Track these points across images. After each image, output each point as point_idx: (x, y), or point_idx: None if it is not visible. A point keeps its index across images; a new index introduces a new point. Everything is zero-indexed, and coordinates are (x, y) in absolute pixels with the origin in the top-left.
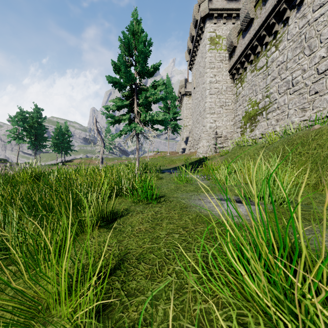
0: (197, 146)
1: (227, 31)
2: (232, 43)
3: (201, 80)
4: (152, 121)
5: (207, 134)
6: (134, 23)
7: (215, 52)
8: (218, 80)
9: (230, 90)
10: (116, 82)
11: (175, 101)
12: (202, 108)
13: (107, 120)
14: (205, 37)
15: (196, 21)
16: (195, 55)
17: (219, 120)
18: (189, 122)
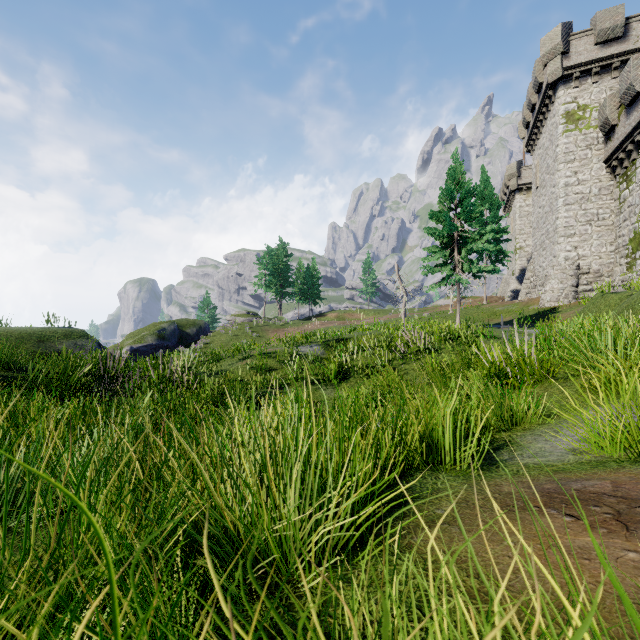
0: (541, 289)
1: (600, 93)
2: (608, 121)
3: (549, 180)
4: (477, 271)
5: (559, 270)
6: (454, 165)
7: (576, 134)
8: (582, 179)
9: (607, 193)
10: (435, 232)
11: (498, 210)
12: (551, 227)
13: (423, 271)
14: (557, 112)
15: (539, 85)
16: (538, 132)
17: (584, 245)
18: (526, 240)
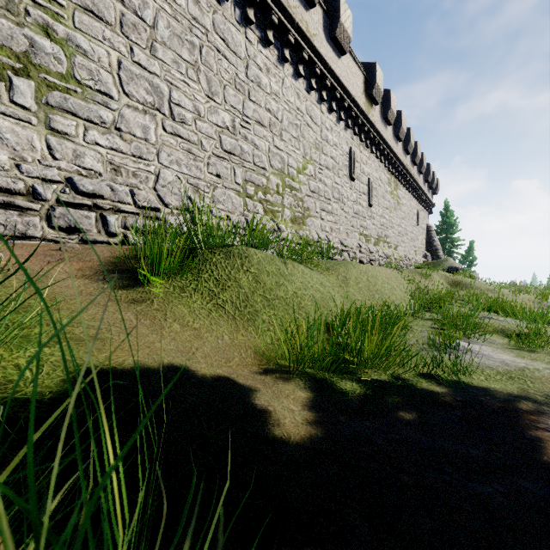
0: None
1: None
2: None
3: None
4: None
5: None
6: None
7: None
8: None
9: None
10: None
11: None
12: None
13: None
14: None
15: None
16: None
17: None
18: None
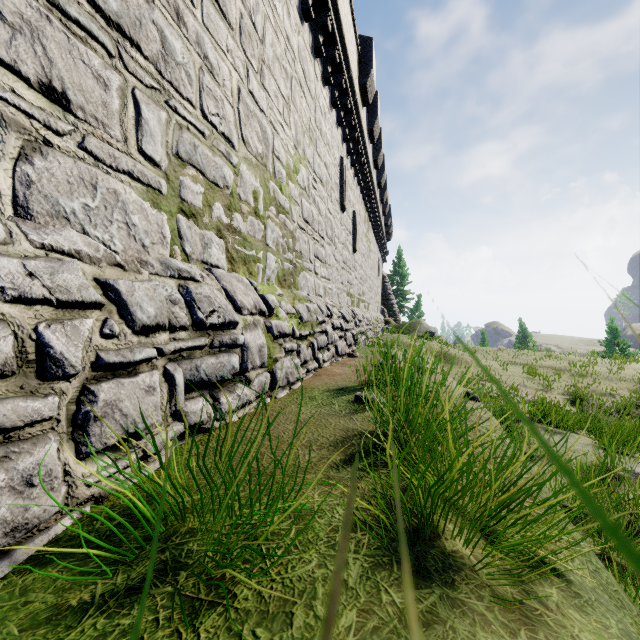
0: None
1: None
2: None
3: None
4: None
5: None
6: None
7: None
8: None
9: None
10: None
11: None
12: None
13: None
14: None
15: None
16: None
17: None
18: None
